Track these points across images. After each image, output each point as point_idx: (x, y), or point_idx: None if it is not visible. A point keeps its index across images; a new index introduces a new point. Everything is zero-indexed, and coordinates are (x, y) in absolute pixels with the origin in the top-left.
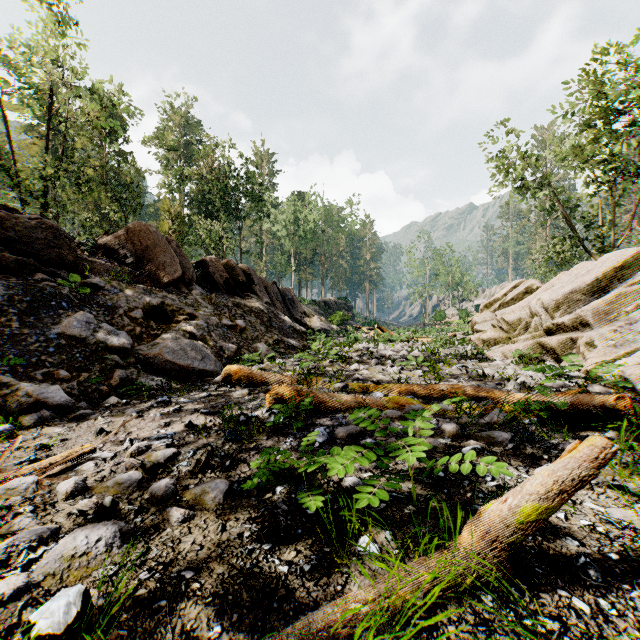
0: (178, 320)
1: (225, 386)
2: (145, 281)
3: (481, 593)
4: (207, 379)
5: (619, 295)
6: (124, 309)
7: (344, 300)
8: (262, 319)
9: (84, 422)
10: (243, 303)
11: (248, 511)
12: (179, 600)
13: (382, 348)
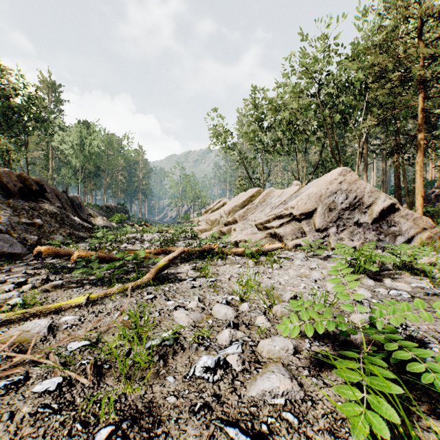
0: None
1: (36, 260)
2: None
3: (149, 287)
4: (17, 258)
5: (248, 209)
6: None
7: (122, 205)
8: (56, 219)
9: None
10: (38, 207)
11: (73, 287)
12: (55, 300)
13: (145, 236)
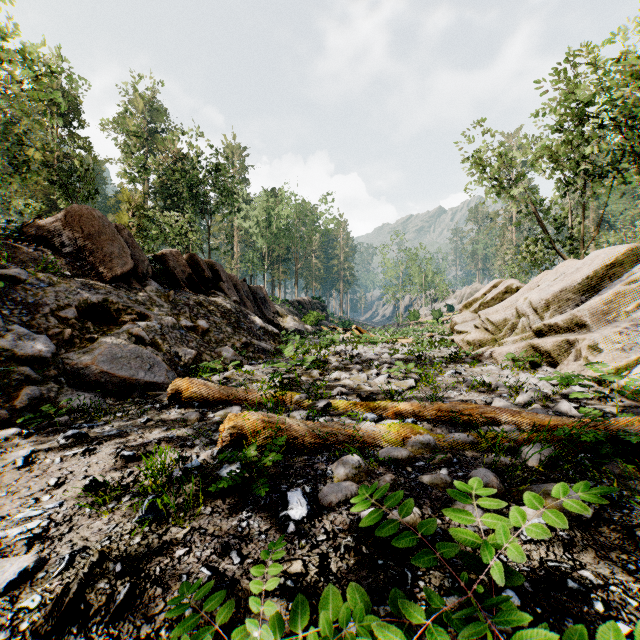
0: (124, 321)
1: (173, 405)
2: (87, 274)
3: None
4: (154, 394)
5: (617, 294)
6: (51, 307)
7: (318, 300)
8: (229, 319)
9: None
10: (208, 301)
11: None
12: None
13: (361, 351)
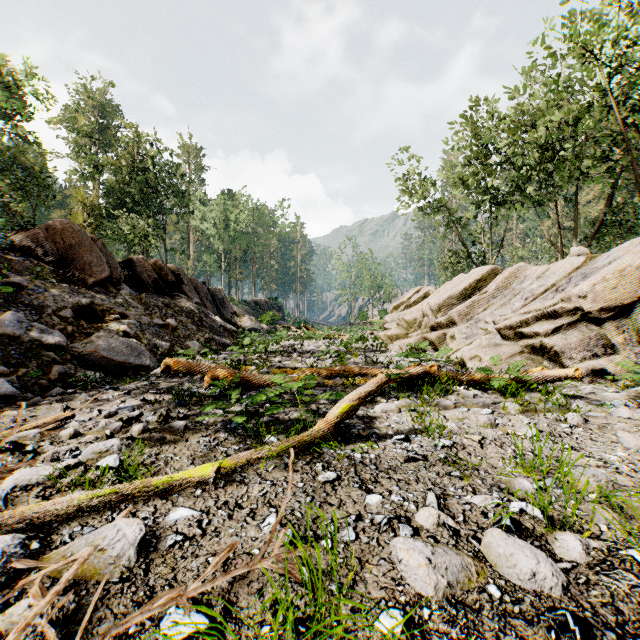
0: (109, 319)
1: (164, 377)
2: (69, 280)
3: (323, 447)
4: (144, 373)
5: (475, 301)
6: (53, 309)
7: (275, 300)
8: (193, 319)
9: (40, 406)
10: (173, 303)
11: (201, 434)
12: (169, 462)
13: (306, 344)
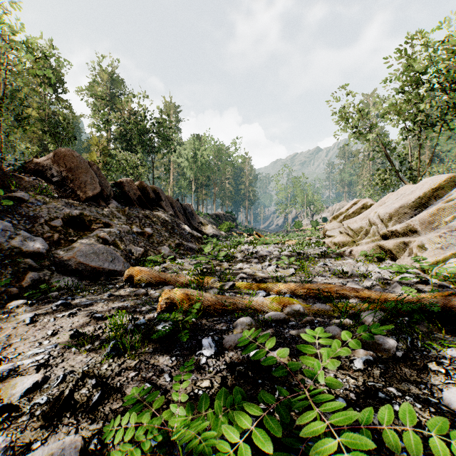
0: (94, 228)
1: (128, 285)
2: (69, 196)
3: None
4: (115, 278)
5: (439, 209)
6: (45, 219)
7: (230, 213)
8: (167, 227)
9: None
10: (152, 215)
11: None
12: None
13: (259, 249)
